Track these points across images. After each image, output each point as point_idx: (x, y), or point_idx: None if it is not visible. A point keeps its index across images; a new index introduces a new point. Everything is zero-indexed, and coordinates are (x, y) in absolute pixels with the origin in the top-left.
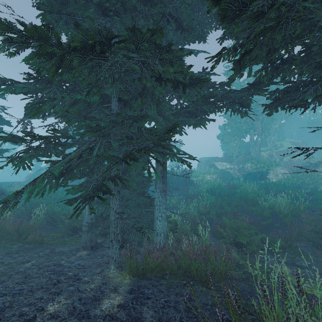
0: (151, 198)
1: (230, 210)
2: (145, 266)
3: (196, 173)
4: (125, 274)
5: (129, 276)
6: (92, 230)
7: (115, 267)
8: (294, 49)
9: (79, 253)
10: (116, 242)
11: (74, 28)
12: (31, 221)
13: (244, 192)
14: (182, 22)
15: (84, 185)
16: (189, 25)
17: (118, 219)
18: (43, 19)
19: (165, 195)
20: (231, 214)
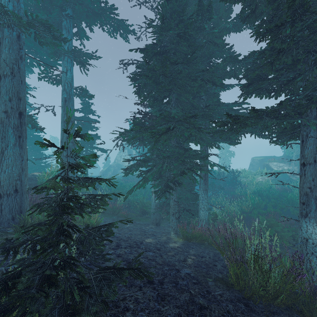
0: (196, 195)
1: (270, 210)
2: (191, 234)
3: (246, 173)
4: (179, 238)
5: (182, 239)
6: (157, 212)
7: (174, 233)
8: (279, 112)
9: (150, 225)
10: (174, 218)
11: (153, 100)
12: (116, 204)
13: (292, 196)
14: (215, 82)
15: (160, 184)
16: (221, 83)
17: (175, 205)
18: (140, 103)
19: (207, 193)
20: (273, 215)
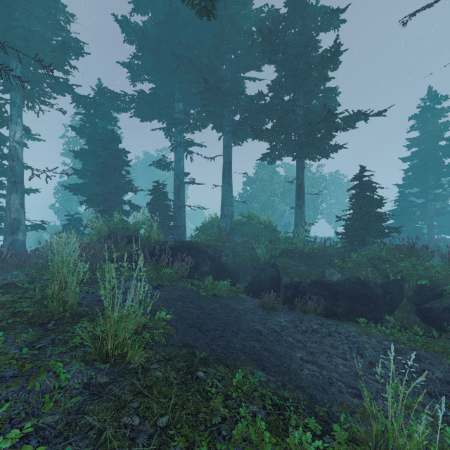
0: None
1: None
2: None
3: None
4: None
5: None
6: None
7: None
8: None
9: None
10: None
11: None
12: None
13: None
14: None
15: None
16: None
17: None
18: None
19: None
20: None
